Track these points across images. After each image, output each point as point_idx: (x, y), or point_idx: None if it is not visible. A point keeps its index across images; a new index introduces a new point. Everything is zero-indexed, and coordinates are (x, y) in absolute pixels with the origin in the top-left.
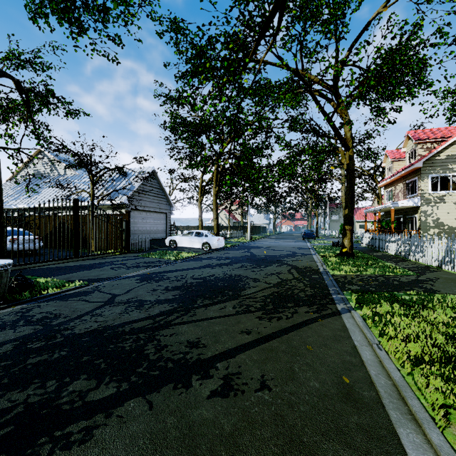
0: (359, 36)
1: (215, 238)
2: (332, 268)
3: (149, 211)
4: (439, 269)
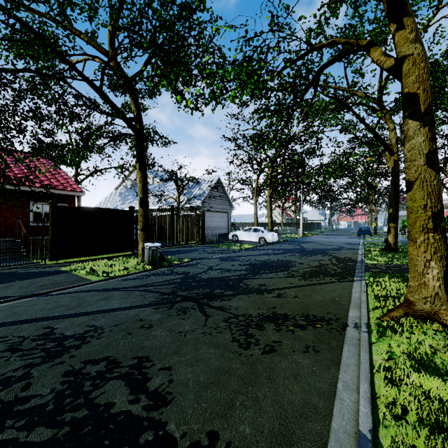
0: None
1: (270, 233)
2: (368, 259)
3: (215, 212)
4: None
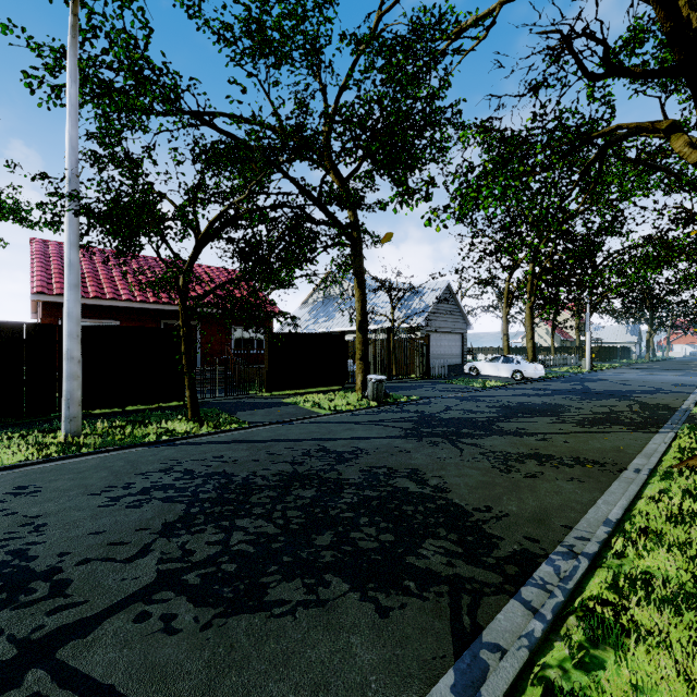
0: None
1: (530, 365)
2: None
3: (443, 333)
4: None
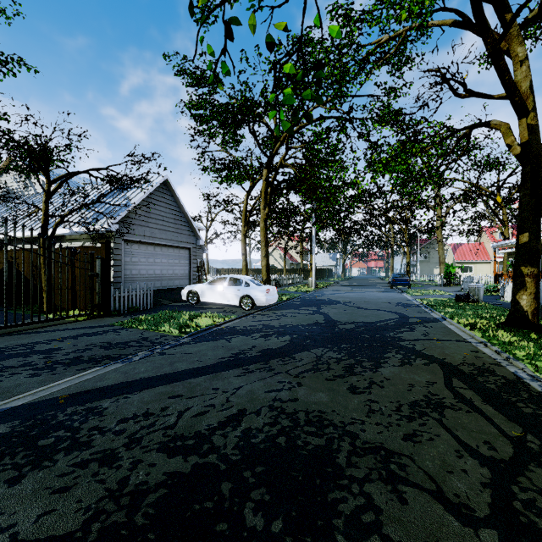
0: None
1: (262, 288)
2: None
3: (159, 245)
4: None
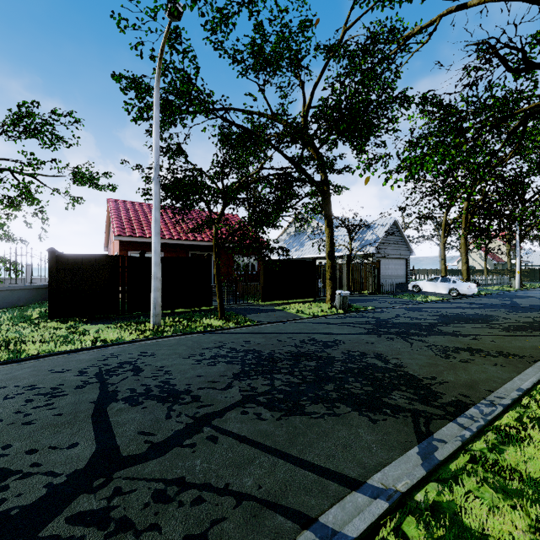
0: None
1: (465, 284)
2: None
3: (390, 258)
4: None
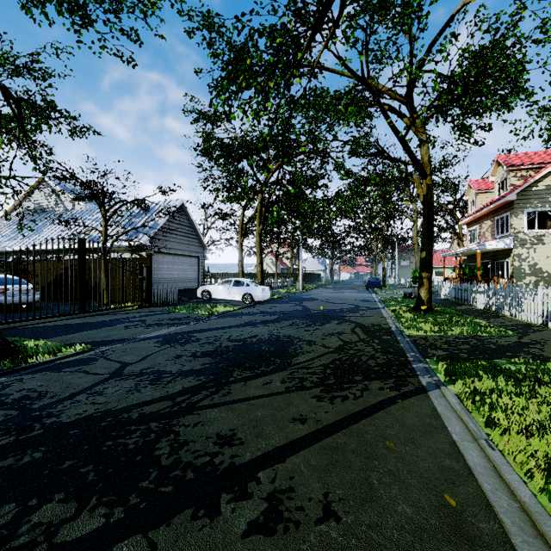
0: (439, 34)
1: (259, 288)
2: (407, 327)
3: (177, 255)
4: (544, 328)
